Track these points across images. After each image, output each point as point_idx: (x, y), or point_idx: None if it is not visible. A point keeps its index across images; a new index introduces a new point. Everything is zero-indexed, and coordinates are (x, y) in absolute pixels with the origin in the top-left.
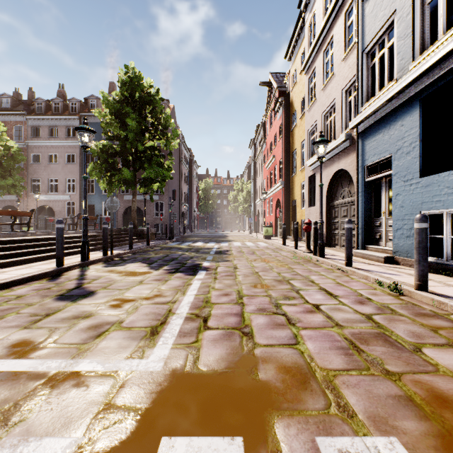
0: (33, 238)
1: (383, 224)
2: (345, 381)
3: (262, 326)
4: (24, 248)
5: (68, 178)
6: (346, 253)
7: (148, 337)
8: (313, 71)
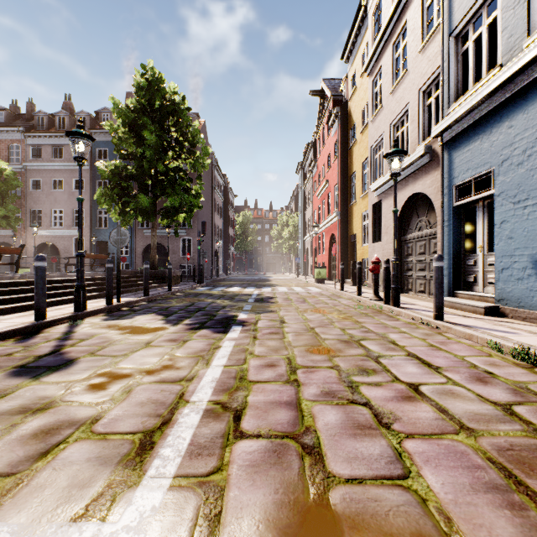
0: (13, 282)
1: (480, 262)
2: None
3: (334, 431)
4: None
5: (75, 209)
6: (435, 302)
7: (132, 457)
8: (379, 71)
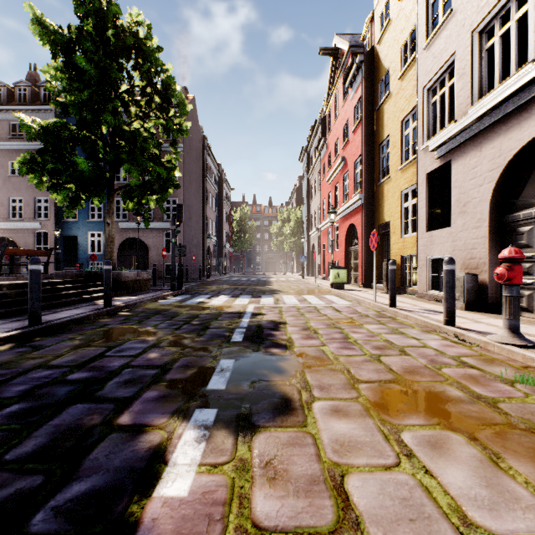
0: None
1: None
2: None
3: None
4: None
5: (38, 197)
6: None
7: None
8: None
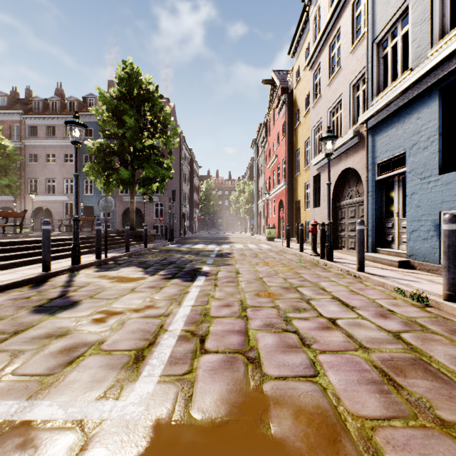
0: (21, 241)
1: (396, 225)
2: (388, 439)
3: (270, 349)
4: (10, 251)
5: (66, 179)
6: (358, 257)
7: (130, 364)
8: (318, 67)
